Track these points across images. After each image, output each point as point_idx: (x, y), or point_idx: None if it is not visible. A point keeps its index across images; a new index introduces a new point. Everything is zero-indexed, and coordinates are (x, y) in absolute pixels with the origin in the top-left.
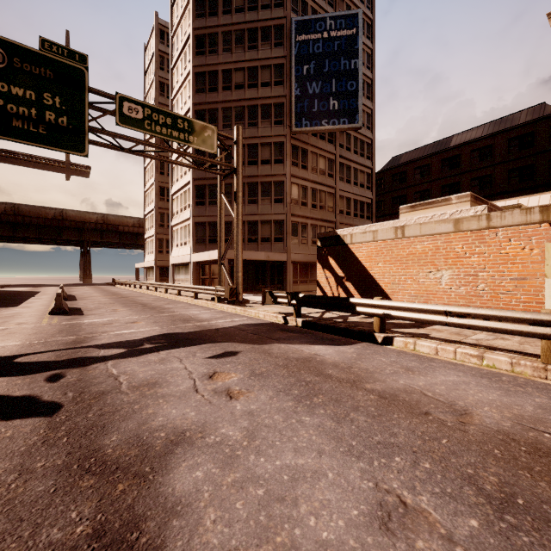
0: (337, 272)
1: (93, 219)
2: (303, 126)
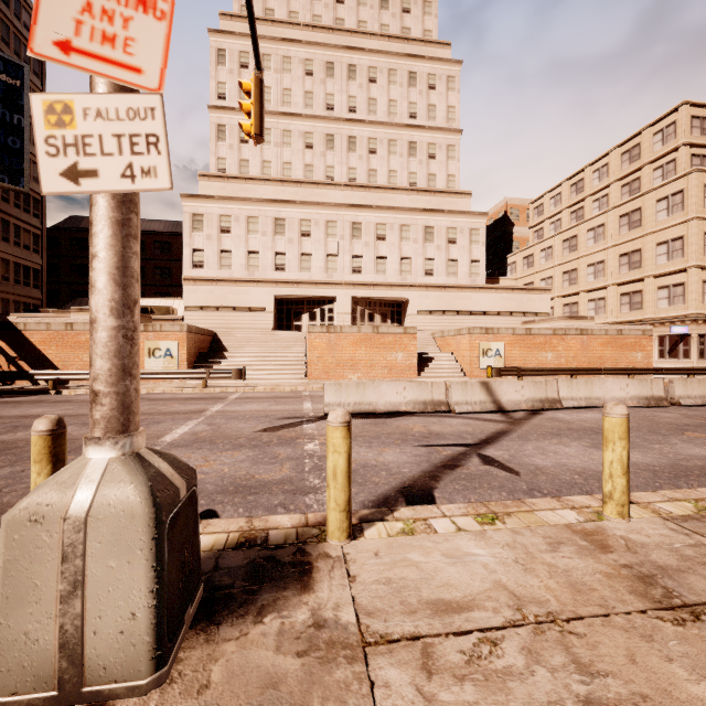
0: (9, 353)
1: None
2: None
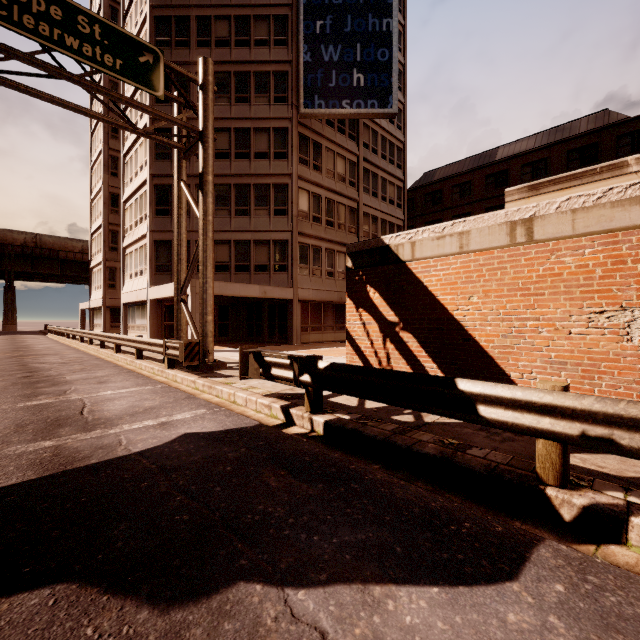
0: (383, 314)
1: (18, 240)
2: (316, 107)
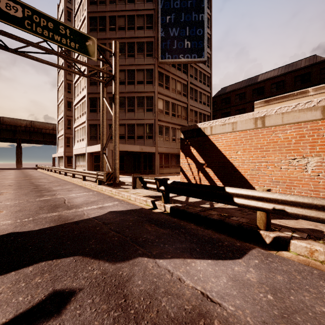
0: (198, 159)
1: (23, 124)
2: (166, 58)
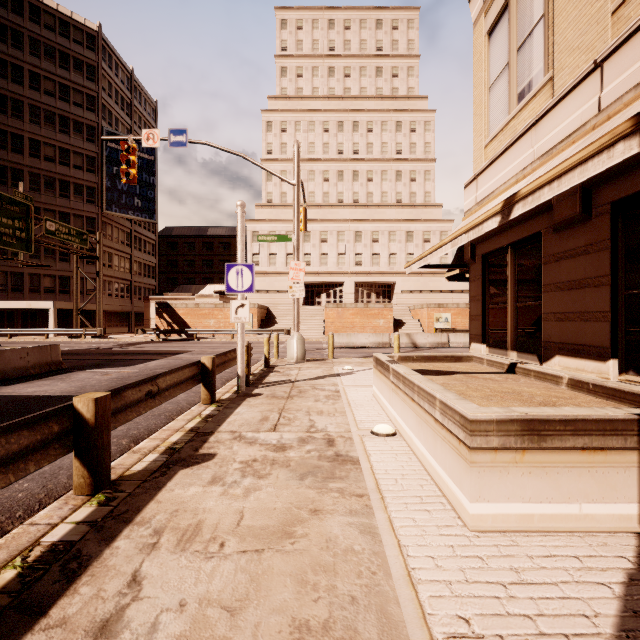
0: (168, 320)
1: None
2: (113, 211)
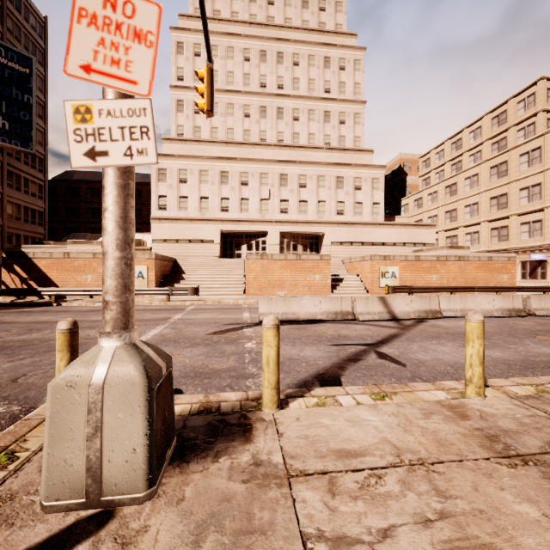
0: (22, 275)
1: None
2: None
